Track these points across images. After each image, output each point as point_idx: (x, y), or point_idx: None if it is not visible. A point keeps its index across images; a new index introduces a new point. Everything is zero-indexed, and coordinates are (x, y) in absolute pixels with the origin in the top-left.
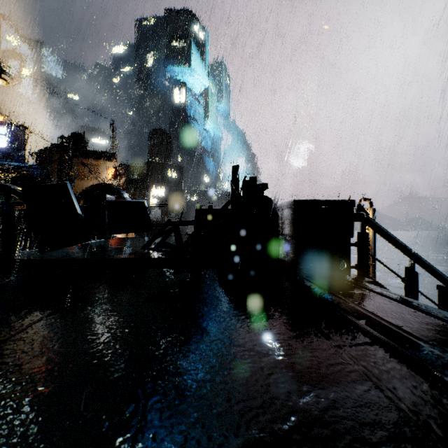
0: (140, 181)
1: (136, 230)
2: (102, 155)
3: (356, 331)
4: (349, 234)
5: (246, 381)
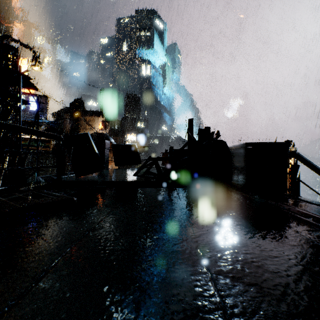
0: (119, 130)
1: (131, 163)
2: (95, 113)
3: (306, 224)
4: (286, 166)
5: (249, 244)
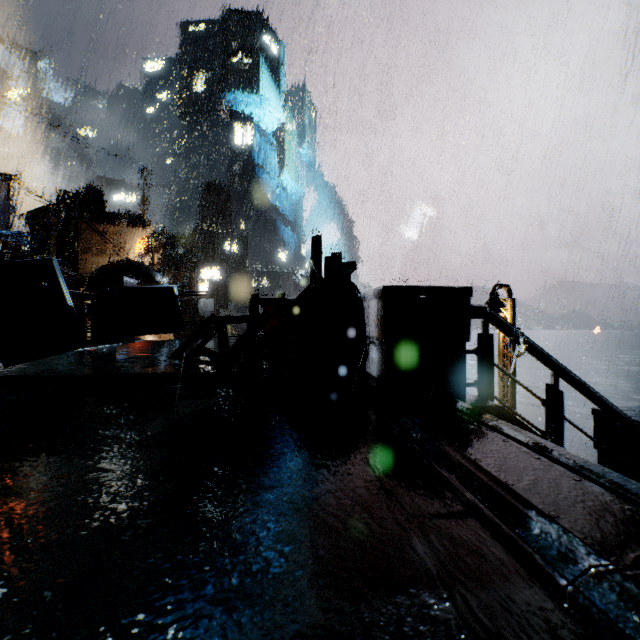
0: (184, 258)
1: (159, 331)
2: (127, 220)
3: (445, 492)
4: (464, 337)
5: (234, 594)
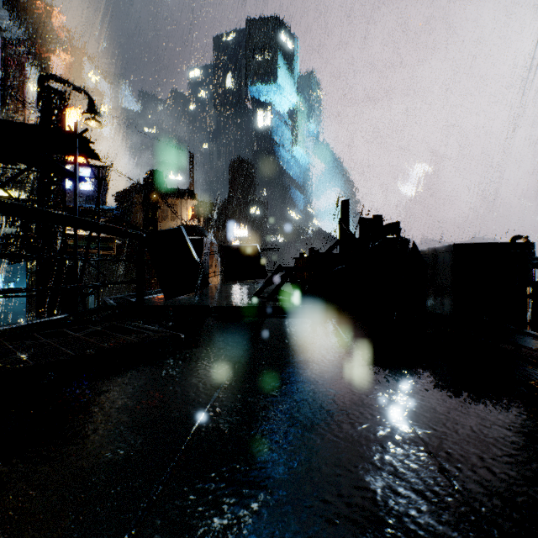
0: (220, 220)
1: (251, 277)
2: (182, 193)
3: None
4: (526, 284)
5: (488, 416)
